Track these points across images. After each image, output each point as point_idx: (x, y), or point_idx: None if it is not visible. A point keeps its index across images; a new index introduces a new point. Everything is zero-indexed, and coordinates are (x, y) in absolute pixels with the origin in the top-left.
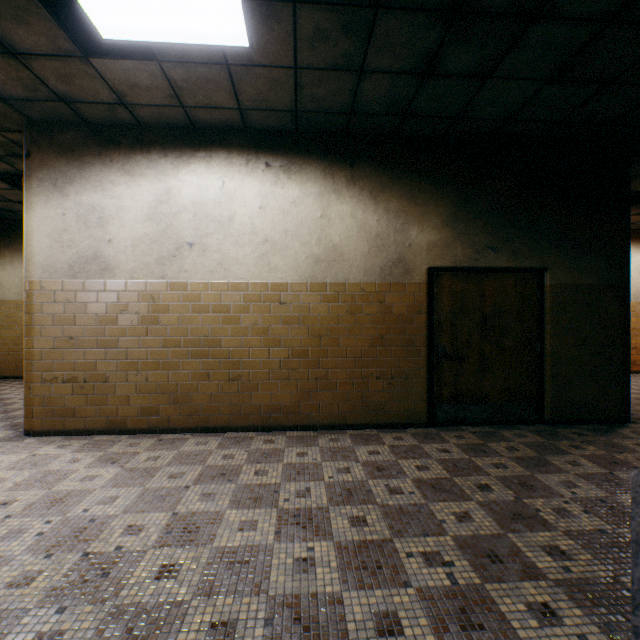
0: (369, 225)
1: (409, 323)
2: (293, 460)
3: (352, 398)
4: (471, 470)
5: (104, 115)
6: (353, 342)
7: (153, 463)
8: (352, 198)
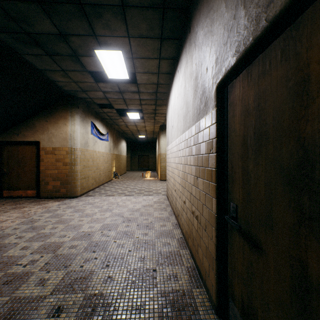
0: (193, 73)
1: (206, 164)
2: (138, 232)
3: (189, 226)
4: (88, 315)
5: (163, 89)
6: (190, 179)
7: (143, 210)
8: (189, 58)
